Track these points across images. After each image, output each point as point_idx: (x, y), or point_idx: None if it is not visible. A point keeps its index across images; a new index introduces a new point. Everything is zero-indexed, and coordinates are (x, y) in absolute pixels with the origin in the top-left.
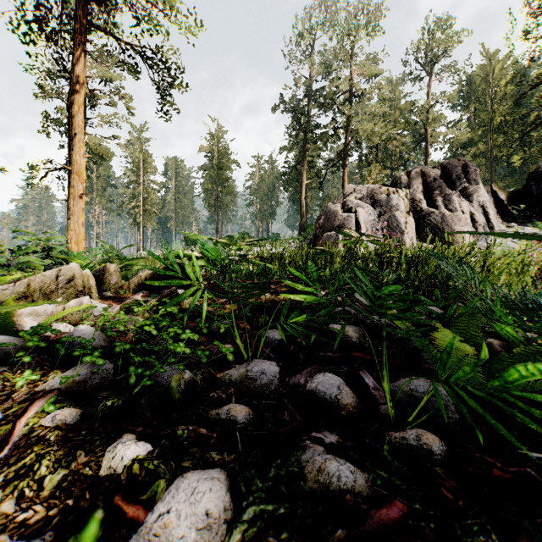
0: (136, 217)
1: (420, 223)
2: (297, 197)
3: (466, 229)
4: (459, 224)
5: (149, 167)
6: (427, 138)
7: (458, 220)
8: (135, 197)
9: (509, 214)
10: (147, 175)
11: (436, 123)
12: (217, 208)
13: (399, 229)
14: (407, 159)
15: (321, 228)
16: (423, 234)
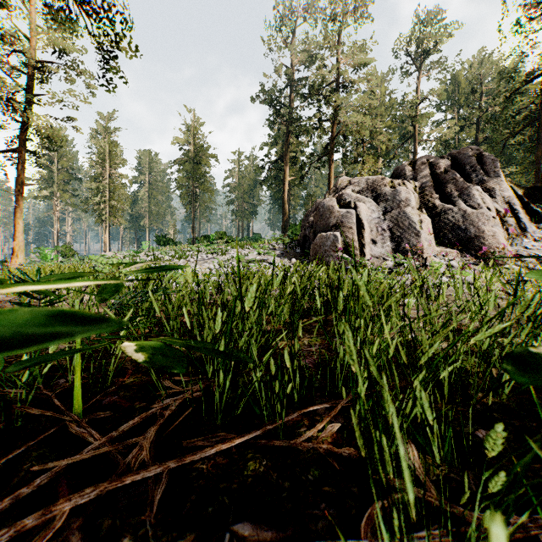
0: (101, 213)
1: (435, 222)
2: (279, 195)
3: (497, 230)
4: (488, 224)
5: (116, 158)
6: (414, 136)
7: (486, 219)
8: (101, 192)
9: (533, 213)
10: (114, 168)
11: (425, 119)
12: (193, 206)
13: (412, 229)
14: (394, 157)
15: (312, 227)
16: (441, 235)
